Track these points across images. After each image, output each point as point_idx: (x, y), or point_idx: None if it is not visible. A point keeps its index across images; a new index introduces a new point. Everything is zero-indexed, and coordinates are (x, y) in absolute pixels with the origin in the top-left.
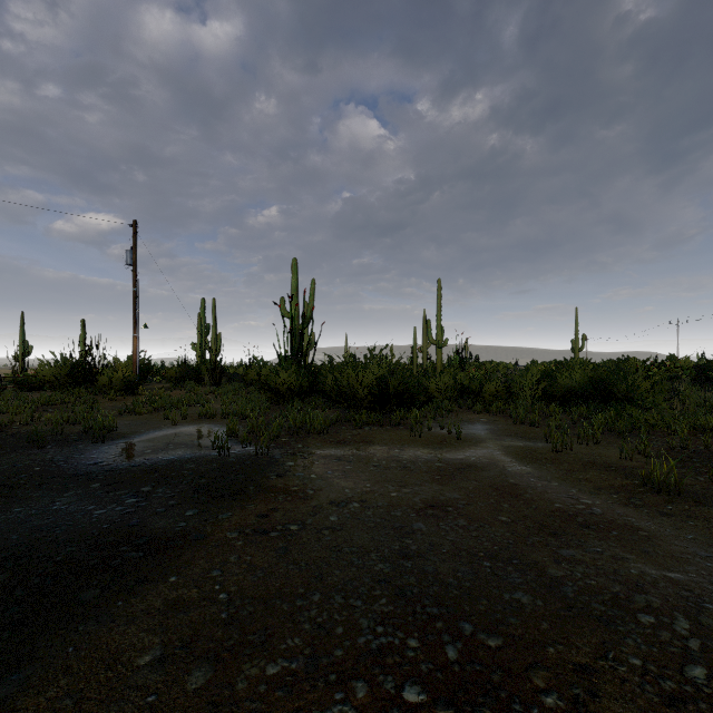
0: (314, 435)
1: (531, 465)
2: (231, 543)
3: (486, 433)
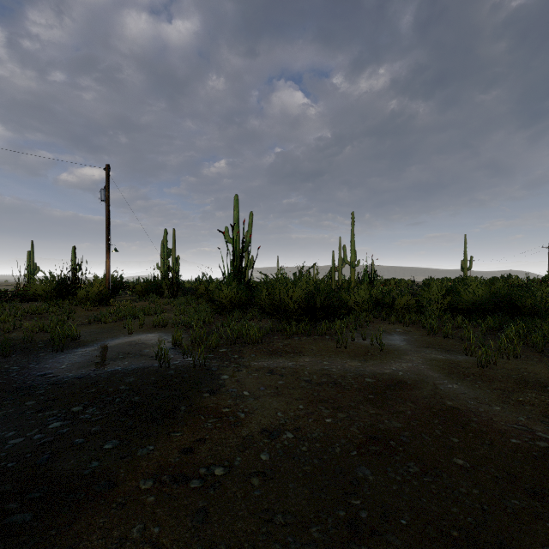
0: (250, 344)
1: (462, 382)
2: (141, 498)
3: (405, 345)
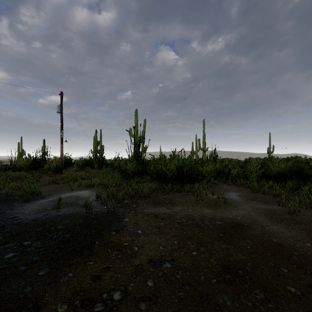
0: (143, 198)
1: (280, 224)
2: None
3: (239, 198)
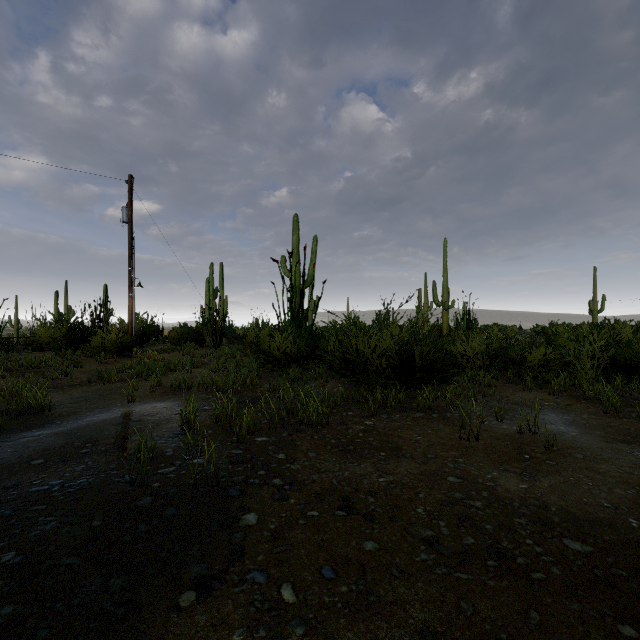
0: (308, 427)
1: None
2: None
3: (580, 434)
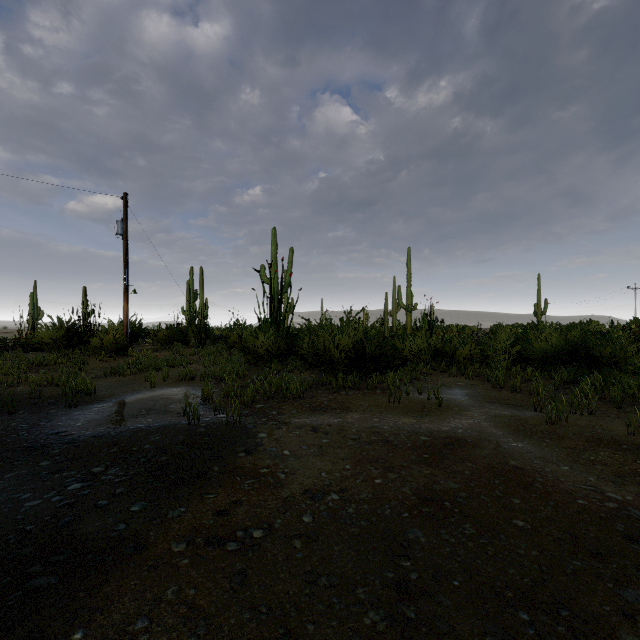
0: (290, 399)
1: (528, 440)
2: (174, 561)
3: (467, 399)
